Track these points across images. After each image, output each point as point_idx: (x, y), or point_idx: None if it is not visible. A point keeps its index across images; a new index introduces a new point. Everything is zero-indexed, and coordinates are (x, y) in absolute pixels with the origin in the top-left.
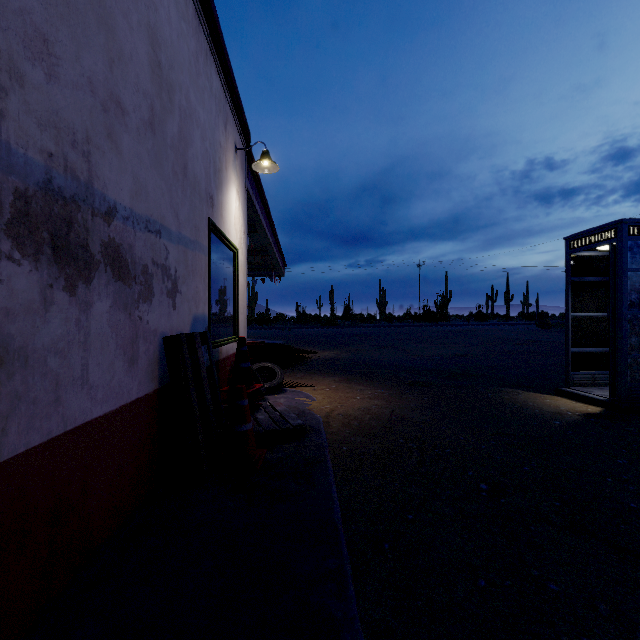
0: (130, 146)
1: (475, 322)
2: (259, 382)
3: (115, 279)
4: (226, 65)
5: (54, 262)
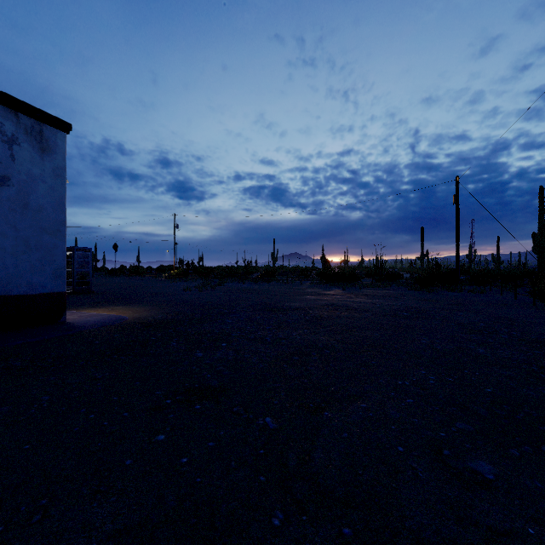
0: None
1: None
2: None
3: None
4: None
5: None
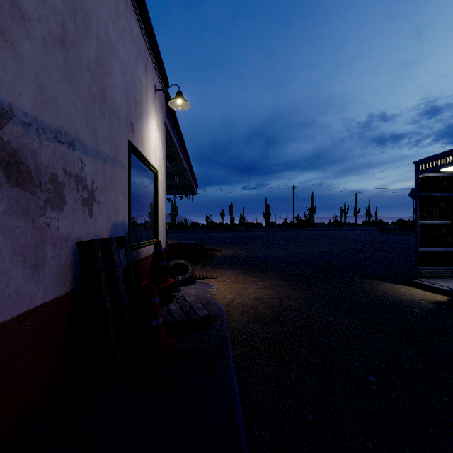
0: (33, 53)
1: (333, 228)
2: (174, 276)
3: (11, 184)
4: (146, 17)
5: None
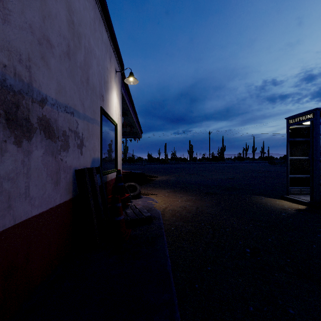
0: (55, 65)
1: (237, 161)
2: (128, 193)
3: (46, 138)
4: (110, 27)
5: (7, 127)
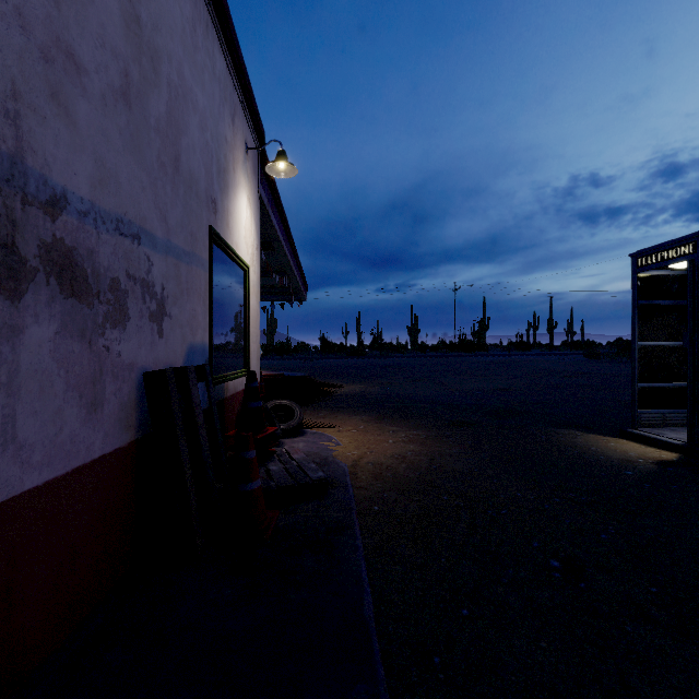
0: (90, 117)
1: (516, 352)
2: (274, 423)
3: (64, 295)
4: (233, 45)
5: None
